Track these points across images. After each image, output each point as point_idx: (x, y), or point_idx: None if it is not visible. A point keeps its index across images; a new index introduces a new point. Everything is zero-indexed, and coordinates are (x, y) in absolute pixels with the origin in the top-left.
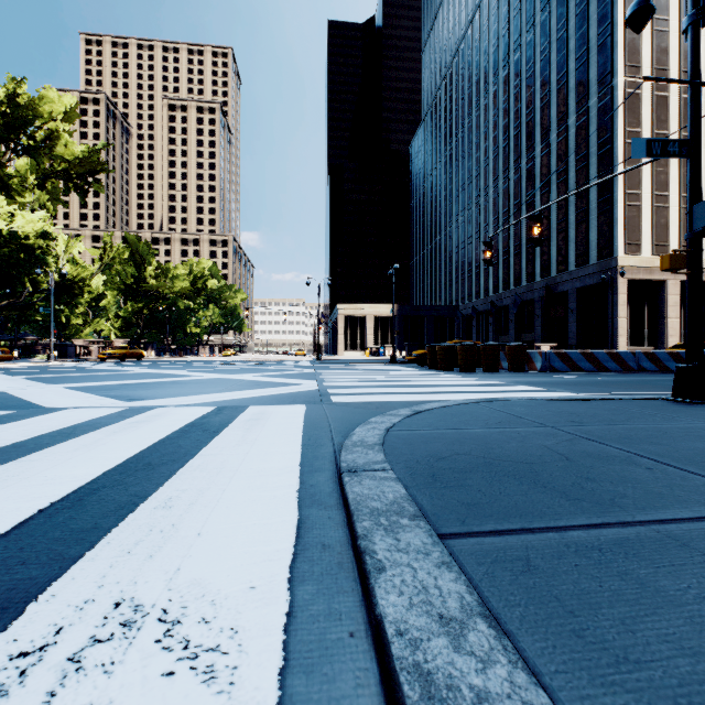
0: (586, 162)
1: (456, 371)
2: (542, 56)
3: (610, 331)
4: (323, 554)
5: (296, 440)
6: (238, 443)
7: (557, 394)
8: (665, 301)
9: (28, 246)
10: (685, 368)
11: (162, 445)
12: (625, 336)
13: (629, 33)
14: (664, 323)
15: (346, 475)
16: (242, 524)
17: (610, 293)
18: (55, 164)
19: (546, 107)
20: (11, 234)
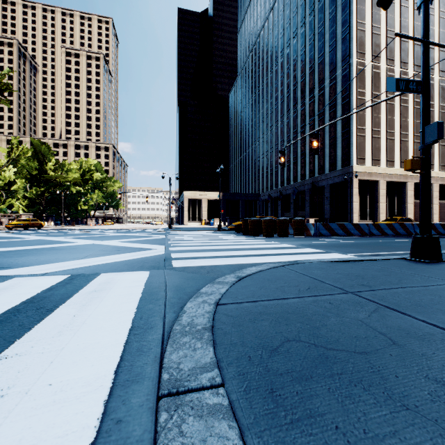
0: (335, 108)
1: (261, 236)
2: (310, 42)
3: (349, 210)
4: None
5: (127, 320)
6: (61, 330)
7: (334, 256)
8: (378, 193)
9: None
10: (420, 238)
11: None
12: (357, 213)
13: (359, 33)
14: (378, 206)
15: (163, 406)
16: None
17: (349, 187)
18: None
19: (312, 73)
20: None
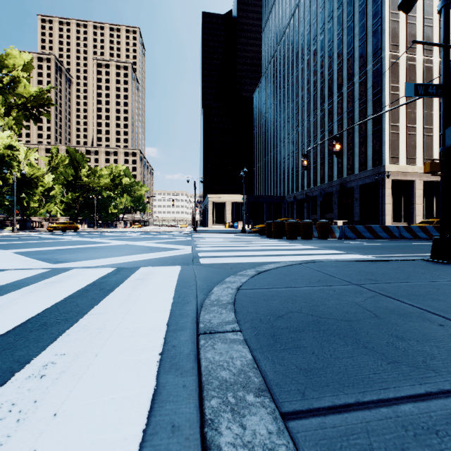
0: (365, 105)
1: (284, 239)
2: (338, 38)
3: (380, 212)
4: (170, 441)
5: (169, 298)
6: (123, 301)
7: (353, 256)
8: (414, 193)
9: None
10: (440, 239)
11: (63, 304)
12: (389, 215)
13: (392, 24)
14: (413, 207)
15: (202, 337)
16: (101, 399)
17: (380, 188)
18: (16, 99)
19: (340, 70)
20: None
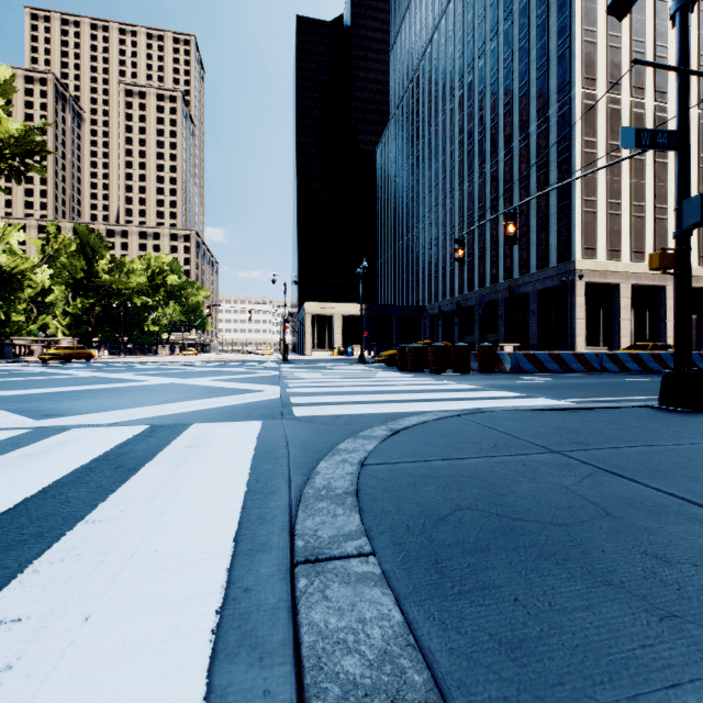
0: (546, 168)
1: (427, 373)
2: (505, 64)
3: (569, 331)
4: None
5: (239, 483)
6: (154, 492)
7: (540, 402)
8: (618, 303)
9: None
10: (674, 374)
11: (40, 500)
12: (582, 337)
13: (586, 47)
14: (617, 324)
15: (301, 572)
16: None
17: (569, 295)
18: None
19: (509, 114)
20: None
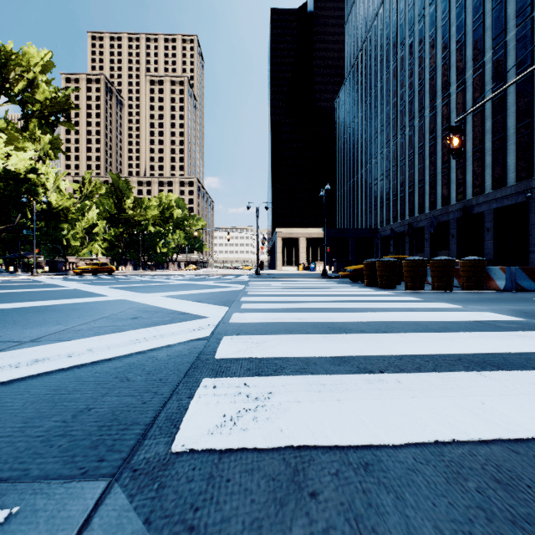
0: (504, 92)
1: (401, 290)
2: (457, 4)
3: (530, 247)
4: None
5: None
6: None
7: None
8: None
9: (19, 180)
10: None
11: None
12: None
13: None
14: None
15: None
16: None
17: (530, 212)
18: (30, 106)
19: (462, 48)
20: (5, 170)
